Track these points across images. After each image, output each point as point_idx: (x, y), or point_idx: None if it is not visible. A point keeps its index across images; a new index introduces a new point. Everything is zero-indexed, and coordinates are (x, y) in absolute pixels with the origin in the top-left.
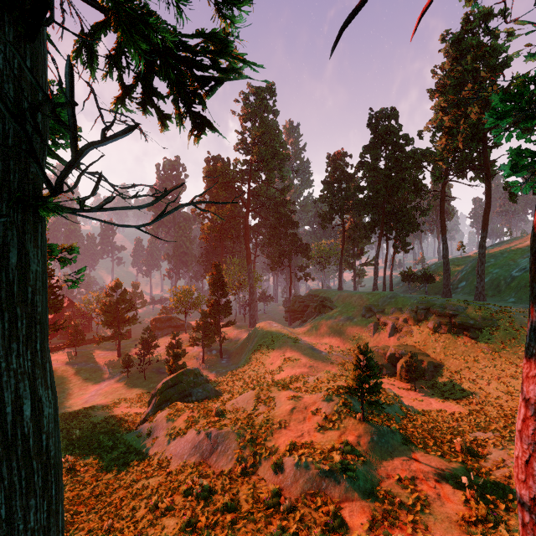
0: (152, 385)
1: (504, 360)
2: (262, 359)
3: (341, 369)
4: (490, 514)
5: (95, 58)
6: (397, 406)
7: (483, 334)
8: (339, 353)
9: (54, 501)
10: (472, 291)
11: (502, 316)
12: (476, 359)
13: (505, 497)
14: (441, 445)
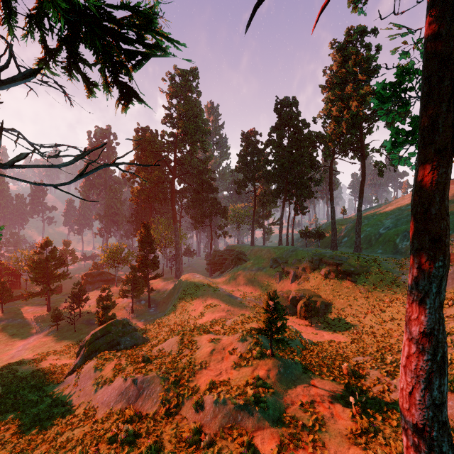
0: (82, 336)
1: (375, 298)
2: (186, 307)
3: (253, 312)
4: (371, 426)
5: (13, 15)
6: (298, 340)
7: (361, 278)
8: (252, 298)
9: None
10: (352, 245)
11: (374, 264)
12: (355, 298)
13: (381, 409)
14: (333, 370)
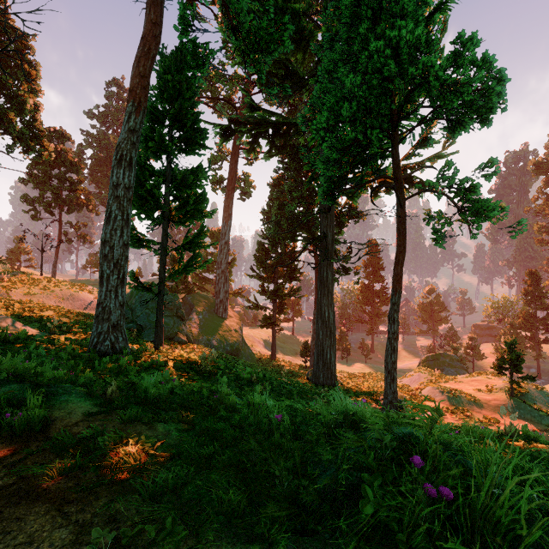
0: None
1: None
2: None
3: None
4: None
5: None
6: None
7: None
8: None
9: (332, 342)
10: None
11: None
12: None
13: None
14: None
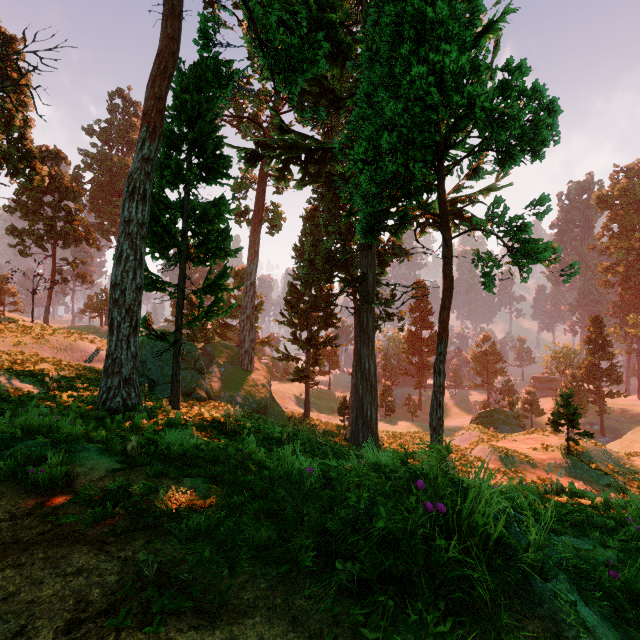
0: None
1: None
2: (633, 441)
3: None
4: None
5: None
6: None
7: None
8: None
9: (373, 398)
10: None
11: None
12: None
13: None
14: None
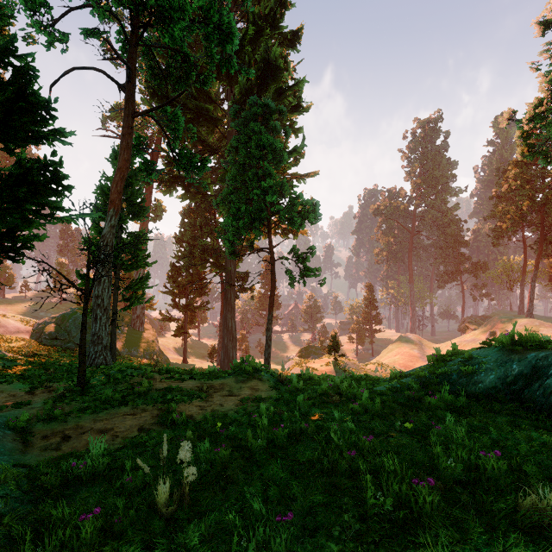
0: None
1: None
2: (381, 357)
3: None
4: None
5: None
6: None
7: None
8: None
9: (234, 345)
10: None
11: None
12: None
13: None
14: None
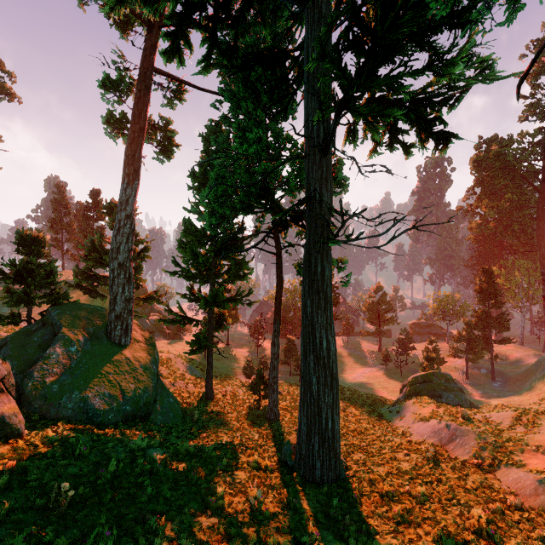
0: None
1: None
2: None
3: None
4: None
5: (356, 134)
6: None
7: None
8: None
9: (335, 396)
10: None
11: None
12: None
13: None
14: None
